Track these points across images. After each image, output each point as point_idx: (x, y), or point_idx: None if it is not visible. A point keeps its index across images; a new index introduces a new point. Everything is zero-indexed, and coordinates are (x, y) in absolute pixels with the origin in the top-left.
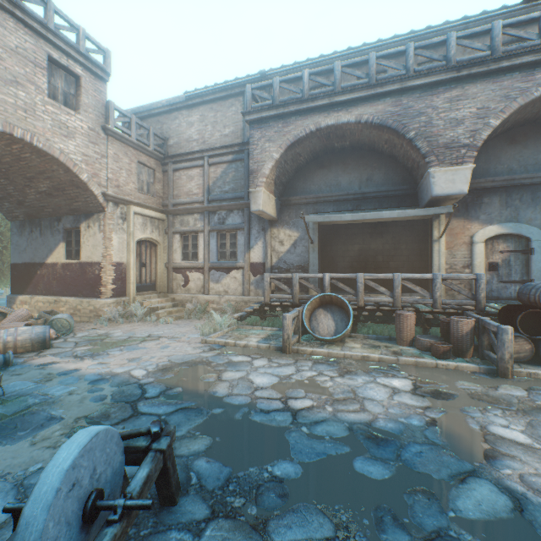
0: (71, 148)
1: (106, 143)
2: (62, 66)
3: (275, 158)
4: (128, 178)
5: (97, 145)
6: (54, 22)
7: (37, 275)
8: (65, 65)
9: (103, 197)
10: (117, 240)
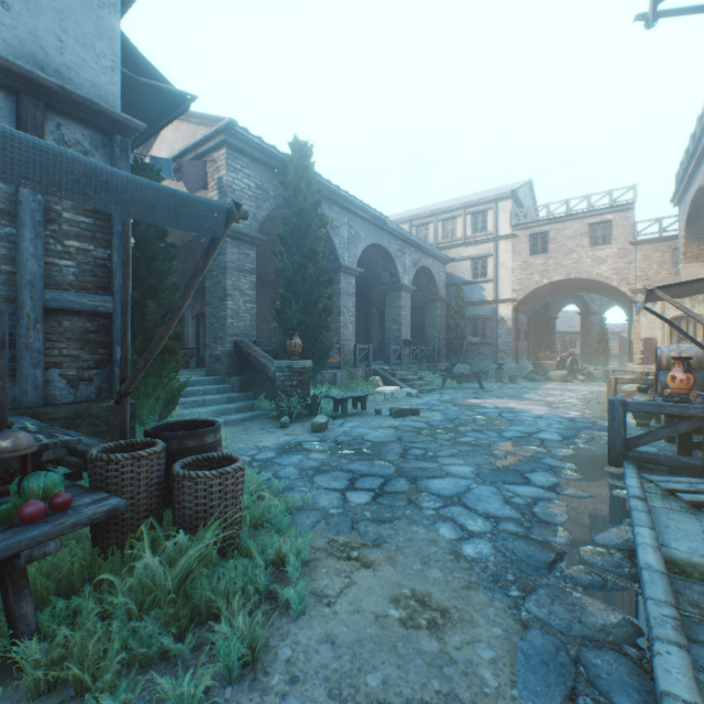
0: (603, 269)
1: (632, 252)
2: (598, 223)
3: (682, 236)
4: (658, 269)
5: (624, 258)
6: (590, 204)
7: (629, 348)
8: (599, 222)
9: (630, 292)
10: (645, 321)
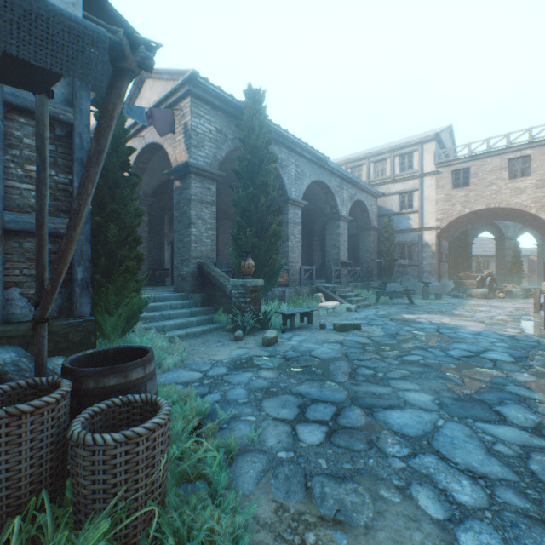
0: (522, 199)
1: None
2: (517, 158)
3: None
4: None
5: (543, 188)
6: (509, 141)
7: None
8: (518, 157)
9: None
10: None
